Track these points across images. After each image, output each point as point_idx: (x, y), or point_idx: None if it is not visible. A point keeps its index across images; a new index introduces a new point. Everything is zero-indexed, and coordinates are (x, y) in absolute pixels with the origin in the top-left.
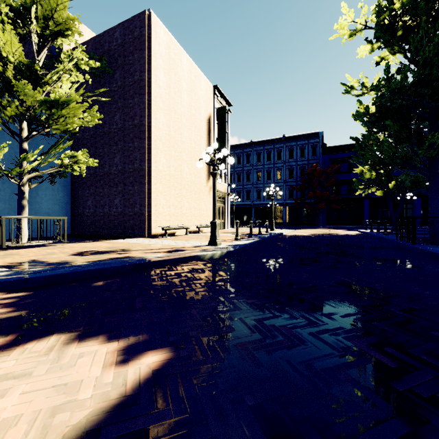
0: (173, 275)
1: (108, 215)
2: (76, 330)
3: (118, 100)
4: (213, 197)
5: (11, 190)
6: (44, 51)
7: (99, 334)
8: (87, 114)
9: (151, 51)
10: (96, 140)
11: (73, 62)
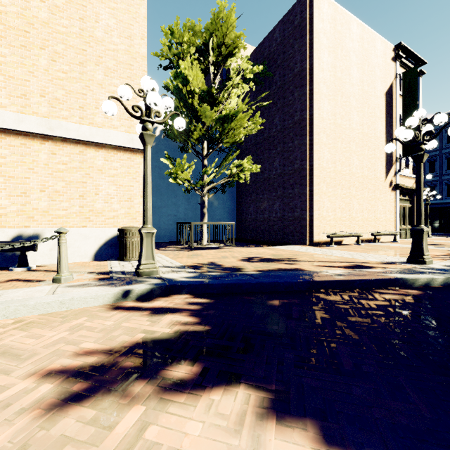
0: (374, 308)
1: (267, 221)
2: (267, 388)
3: (277, 102)
4: (416, 191)
5: (196, 201)
6: (218, 76)
7: (303, 414)
8: (251, 121)
9: (314, 32)
10: (257, 148)
11: (239, 77)
